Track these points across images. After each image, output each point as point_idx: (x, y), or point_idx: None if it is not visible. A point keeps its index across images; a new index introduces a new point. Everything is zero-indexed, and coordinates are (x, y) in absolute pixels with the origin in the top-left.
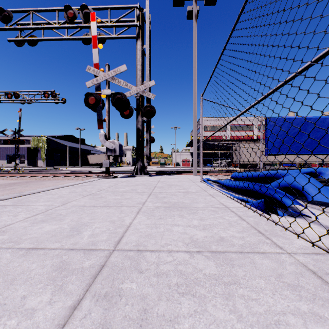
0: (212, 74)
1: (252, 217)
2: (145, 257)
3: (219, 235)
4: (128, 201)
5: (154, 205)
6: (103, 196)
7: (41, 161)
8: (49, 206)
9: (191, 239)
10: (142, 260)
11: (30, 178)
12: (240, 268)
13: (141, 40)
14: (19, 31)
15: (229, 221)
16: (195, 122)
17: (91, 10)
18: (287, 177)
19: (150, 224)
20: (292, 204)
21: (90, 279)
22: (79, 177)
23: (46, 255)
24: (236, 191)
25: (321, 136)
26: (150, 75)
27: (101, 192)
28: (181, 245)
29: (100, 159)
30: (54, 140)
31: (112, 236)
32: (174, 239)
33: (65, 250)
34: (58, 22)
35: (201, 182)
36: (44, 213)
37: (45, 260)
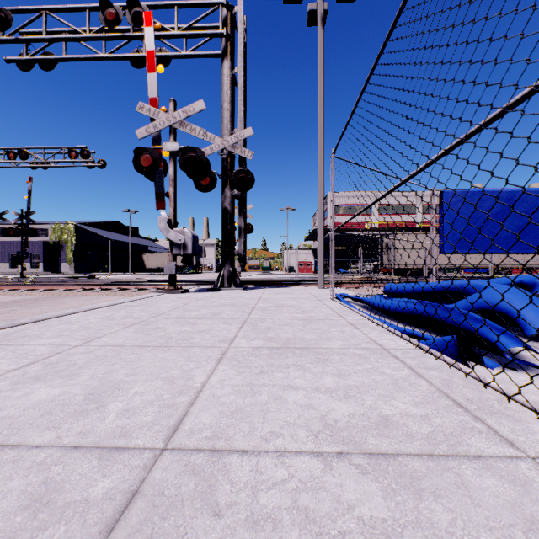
0: (353, 112)
1: (435, 369)
2: (228, 469)
3: (378, 411)
4: (203, 337)
5: (251, 345)
6: (159, 326)
7: (67, 264)
8: (57, 346)
9: (323, 422)
10: (221, 479)
11: (43, 293)
12: (437, 502)
13: (229, 60)
14: (24, 45)
15: (392, 378)
16: (321, 197)
17: (146, 8)
18: (485, 292)
19: (241, 385)
20: (513, 346)
21: (98, 536)
22: (126, 291)
23: (17, 463)
24: (396, 317)
25: (535, 222)
26: (245, 120)
27: (158, 319)
28: (303, 437)
29: (163, 261)
30: (87, 230)
31: (164, 413)
32: (289, 422)
33: (60, 449)
34: (91, 30)
35: (332, 300)
36: (45, 361)
37: (11, 477)
